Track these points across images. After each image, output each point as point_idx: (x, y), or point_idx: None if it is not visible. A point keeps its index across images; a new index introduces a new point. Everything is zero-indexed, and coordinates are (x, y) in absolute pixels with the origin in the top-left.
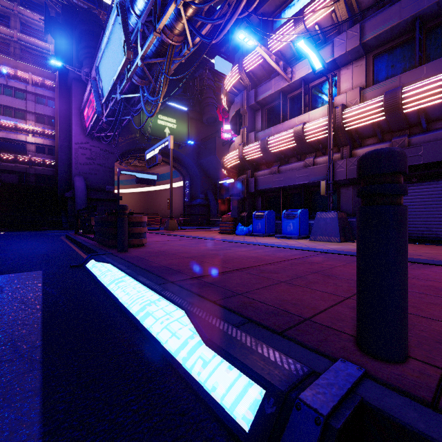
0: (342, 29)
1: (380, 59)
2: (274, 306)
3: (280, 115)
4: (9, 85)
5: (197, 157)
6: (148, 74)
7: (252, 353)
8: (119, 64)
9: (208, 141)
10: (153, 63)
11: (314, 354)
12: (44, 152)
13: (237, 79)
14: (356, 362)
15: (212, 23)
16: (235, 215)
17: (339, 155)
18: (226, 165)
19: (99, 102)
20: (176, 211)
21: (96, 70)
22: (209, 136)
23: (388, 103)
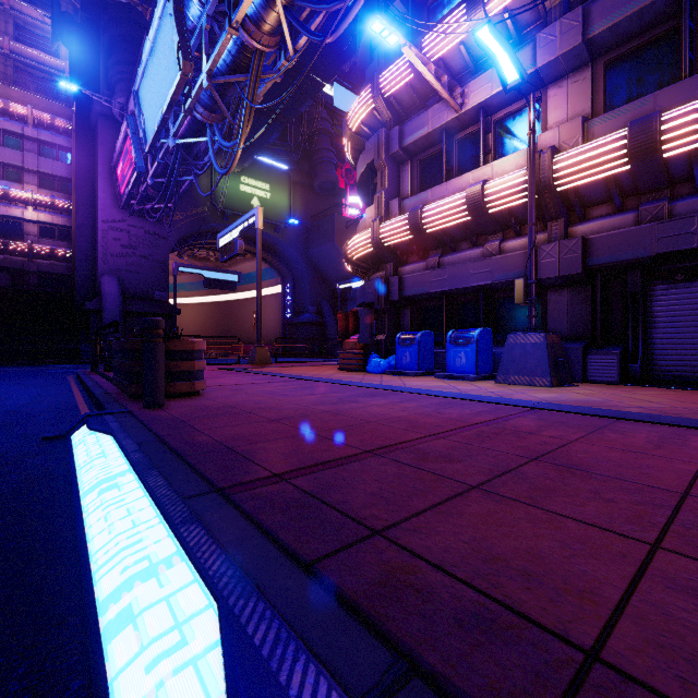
0: (551, 17)
1: (617, 69)
2: (475, 589)
3: (441, 170)
4: None
5: (304, 246)
6: (219, 102)
7: None
8: (171, 85)
9: (323, 221)
10: (228, 83)
11: None
12: (54, 236)
13: (369, 111)
14: None
15: (326, 8)
16: (365, 338)
17: (545, 235)
18: (350, 255)
19: (141, 152)
20: (271, 333)
21: (134, 98)
22: (324, 212)
23: (636, 141)
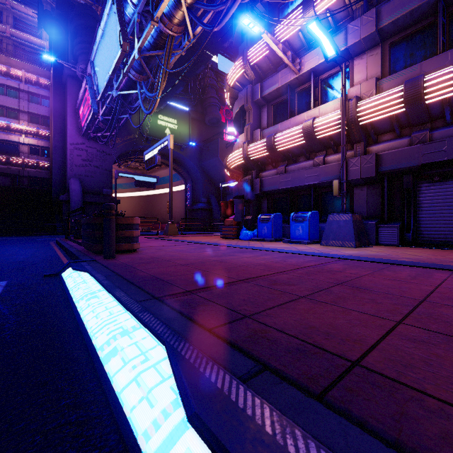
0: (356, 15)
1: (398, 47)
2: (299, 339)
3: (287, 111)
4: (0, 83)
5: (199, 160)
6: (145, 68)
7: None
8: (115, 57)
9: (211, 143)
10: (151, 56)
11: None
12: (38, 153)
13: (241, 73)
14: None
15: (214, 9)
16: (238, 218)
17: (352, 152)
18: (229, 165)
19: (95, 100)
20: (177, 216)
21: (91, 65)
22: (212, 137)
23: (409, 93)
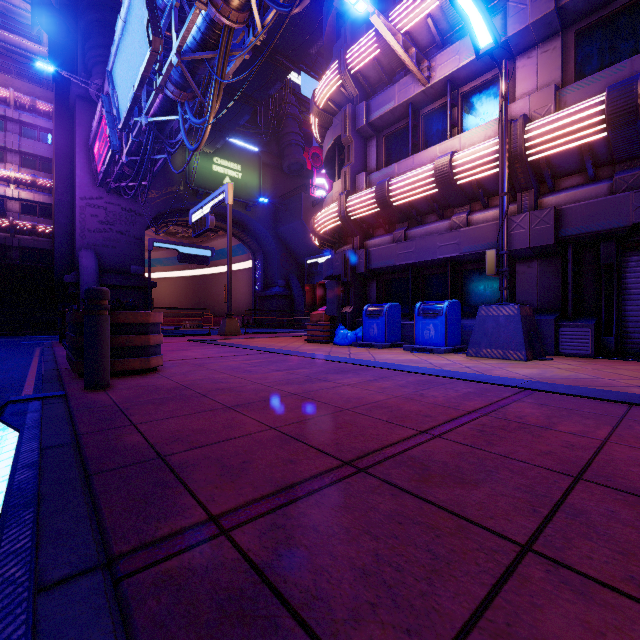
0: None
1: (589, 38)
2: None
3: (407, 145)
4: None
5: (273, 224)
6: (190, 80)
7: None
8: (142, 62)
9: (291, 200)
10: (198, 61)
11: None
12: (35, 213)
13: (336, 87)
14: None
15: None
16: (332, 310)
17: (514, 206)
18: (317, 229)
19: (115, 131)
20: (242, 306)
21: (108, 78)
22: (292, 191)
23: (615, 106)
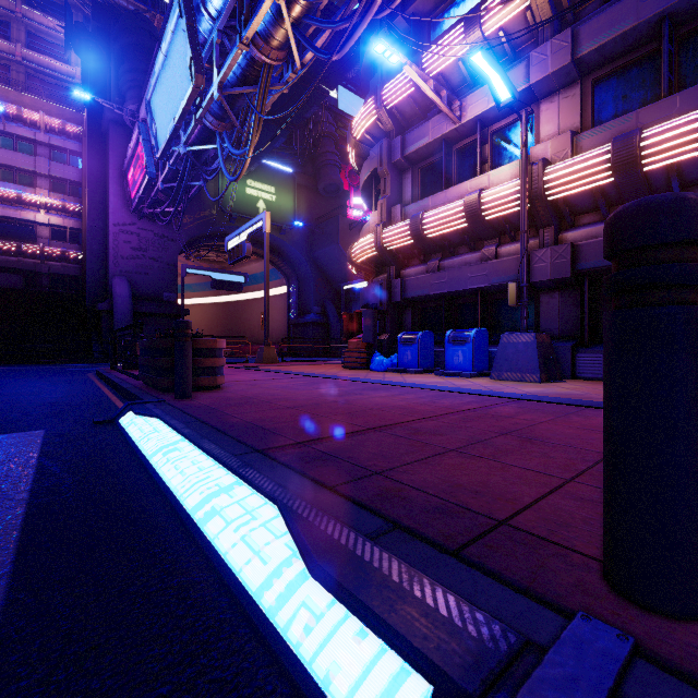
0: (543, 37)
1: (605, 86)
2: (440, 497)
3: (441, 178)
4: (8, 132)
5: (309, 248)
6: (229, 112)
7: (403, 598)
8: (183, 96)
9: (327, 222)
10: (238, 94)
11: (525, 600)
12: (65, 238)
13: (372, 121)
14: (611, 619)
15: (332, 27)
16: (369, 338)
17: (538, 241)
18: (354, 258)
19: (152, 158)
20: (276, 333)
21: (146, 107)
22: (328, 214)
23: (618, 156)
